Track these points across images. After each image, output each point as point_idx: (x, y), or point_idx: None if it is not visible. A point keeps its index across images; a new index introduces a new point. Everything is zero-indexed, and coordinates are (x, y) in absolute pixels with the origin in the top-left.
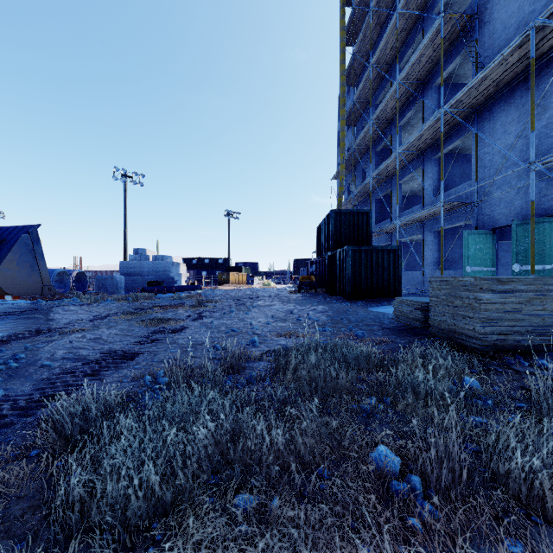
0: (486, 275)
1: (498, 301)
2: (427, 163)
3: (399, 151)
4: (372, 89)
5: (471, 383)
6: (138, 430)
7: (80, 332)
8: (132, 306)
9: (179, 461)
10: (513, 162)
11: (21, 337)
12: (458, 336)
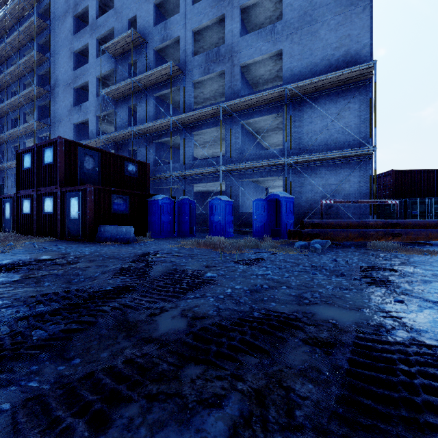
0: None
1: None
2: None
3: None
4: (8, 111)
5: None
6: None
7: None
8: None
9: None
10: None
11: None
12: None
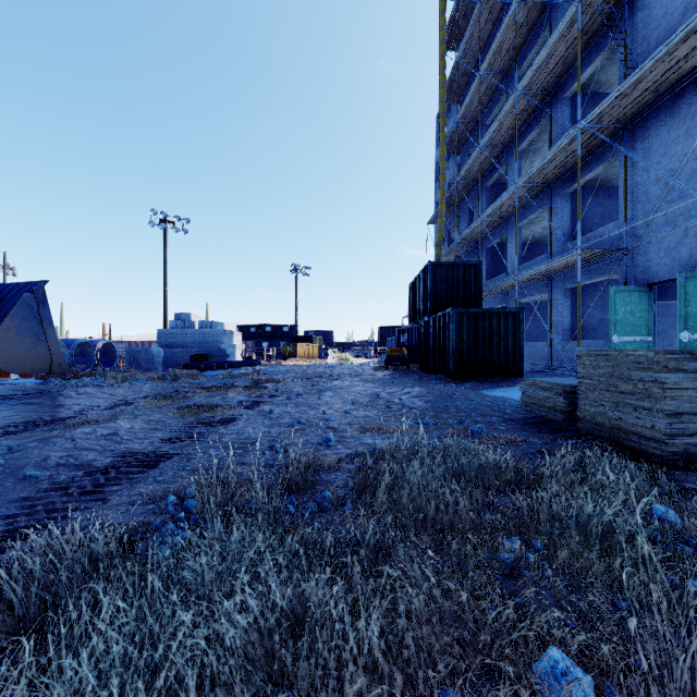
0: (640, 346)
1: (690, 385)
2: (556, 199)
3: (519, 184)
4: (482, 105)
5: (665, 514)
6: (129, 614)
7: (92, 424)
8: (169, 387)
9: (191, 689)
10: (678, 193)
11: (11, 431)
12: (625, 436)
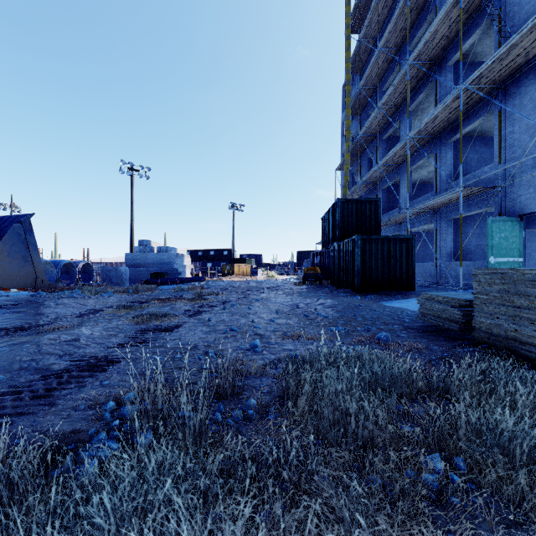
0: (513, 266)
1: None
2: (440, 148)
3: (410, 135)
4: (379, 75)
5: None
6: None
7: (60, 330)
8: (131, 298)
9: None
10: None
11: None
12: (522, 346)
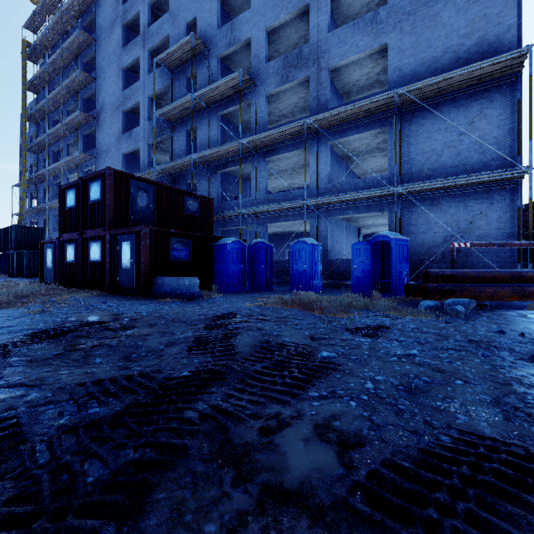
0: None
1: None
2: None
3: None
4: (50, 143)
5: None
6: None
7: None
8: None
9: None
10: None
11: None
12: None
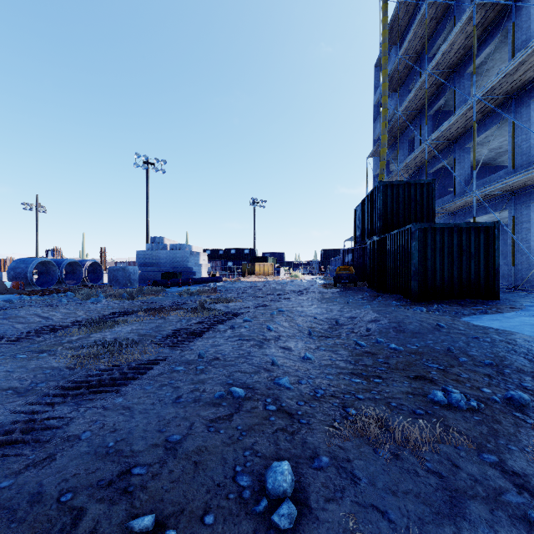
0: None
1: None
2: (519, 110)
3: (479, 96)
4: (425, 37)
5: None
6: None
7: None
8: (120, 306)
9: None
10: None
11: None
12: None
